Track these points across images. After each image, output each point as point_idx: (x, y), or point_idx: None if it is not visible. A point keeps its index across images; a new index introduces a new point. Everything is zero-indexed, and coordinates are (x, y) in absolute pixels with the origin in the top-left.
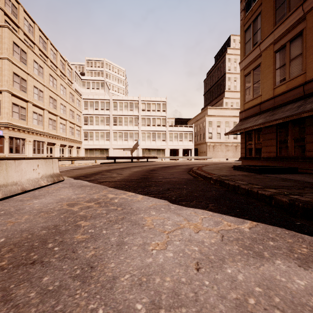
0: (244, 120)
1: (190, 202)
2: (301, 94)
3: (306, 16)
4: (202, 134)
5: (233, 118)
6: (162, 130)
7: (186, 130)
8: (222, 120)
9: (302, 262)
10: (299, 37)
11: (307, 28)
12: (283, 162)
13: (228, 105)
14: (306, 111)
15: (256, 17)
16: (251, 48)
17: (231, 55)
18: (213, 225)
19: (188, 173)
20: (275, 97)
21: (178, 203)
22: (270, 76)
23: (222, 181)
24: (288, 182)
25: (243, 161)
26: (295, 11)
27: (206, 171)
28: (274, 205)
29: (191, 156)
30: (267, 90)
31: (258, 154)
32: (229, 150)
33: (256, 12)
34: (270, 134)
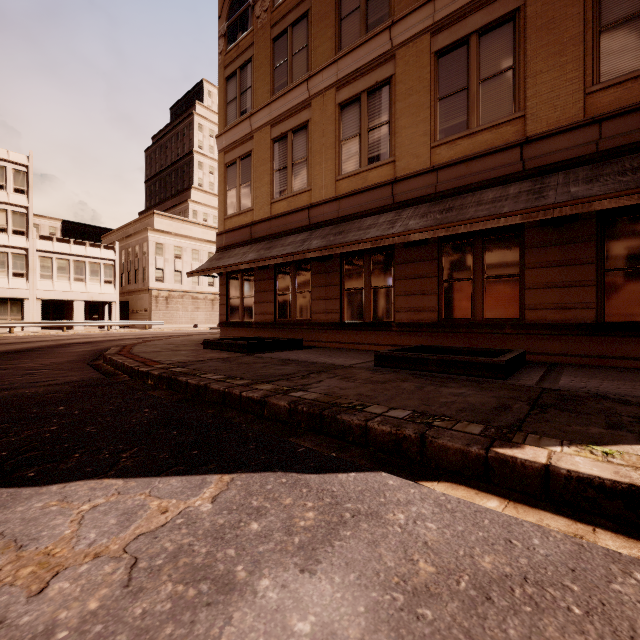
0: (226, 250)
1: (58, 462)
2: (306, 221)
3: (312, 103)
4: (140, 270)
5: (207, 245)
6: (14, 245)
7: (95, 254)
8: (186, 244)
9: (308, 555)
10: (304, 131)
11: (313, 121)
12: (285, 331)
13: (199, 218)
14: (313, 250)
15: (245, 63)
16: (236, 116)
17: (204, 119)
18: (115, 528)
19: (87, 366)
20: (273, 217)
21: (6, 480)
22: (266, 179)
23: (173, 379)
24: (289, 366)
25: (223, 330)
26: (299, 87)
27: (141, 356)
28: (267, 417)
29: (112, 319)
30: (262, 203)
31: (248, 316)
32: (199, 308)
33: (244, 54)
34: (267, 281)
